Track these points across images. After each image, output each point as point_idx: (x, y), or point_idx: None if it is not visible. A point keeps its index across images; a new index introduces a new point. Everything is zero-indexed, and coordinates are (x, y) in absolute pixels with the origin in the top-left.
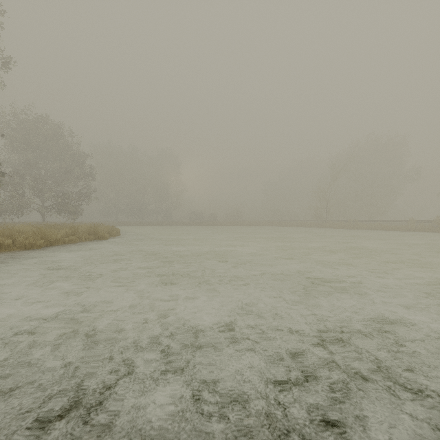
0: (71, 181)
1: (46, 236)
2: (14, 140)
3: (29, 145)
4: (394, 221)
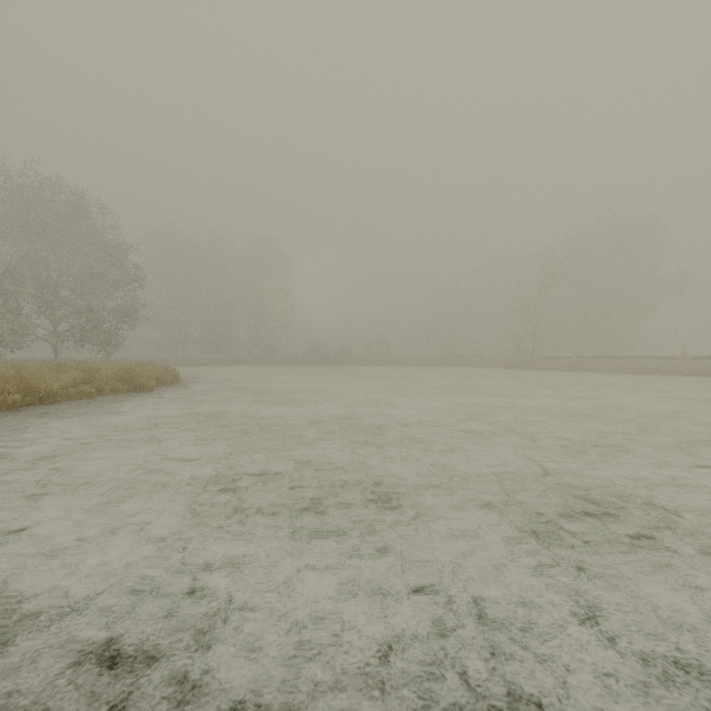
0: (102, 290)
1: (29, 387)
2: (4, 219)
3: (30, 228)
4: (650, 358)
